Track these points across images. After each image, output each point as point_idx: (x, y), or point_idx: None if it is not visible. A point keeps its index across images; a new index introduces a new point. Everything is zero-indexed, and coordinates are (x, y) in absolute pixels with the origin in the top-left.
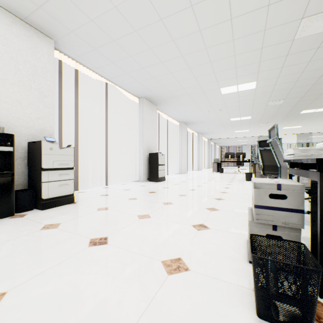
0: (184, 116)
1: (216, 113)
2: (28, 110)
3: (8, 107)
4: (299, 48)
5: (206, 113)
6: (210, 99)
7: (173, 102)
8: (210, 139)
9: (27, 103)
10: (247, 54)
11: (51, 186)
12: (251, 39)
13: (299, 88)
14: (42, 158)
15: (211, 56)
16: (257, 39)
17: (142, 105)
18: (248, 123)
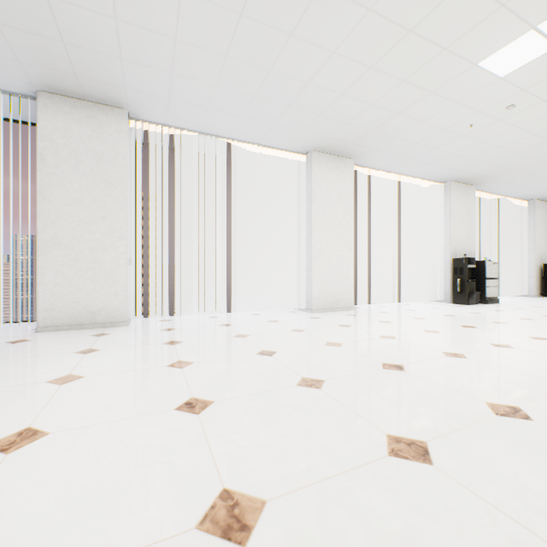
0: None
1: None
2: (465, 240)
3: (458, 240)
4: None
5: None
6: None
7: None
8: None
9: (464, 236)
10: None
11: (488, 290)
12: None
13: None
14: (485, 271)
15: None
16: None
17: (532, 209)
18: None
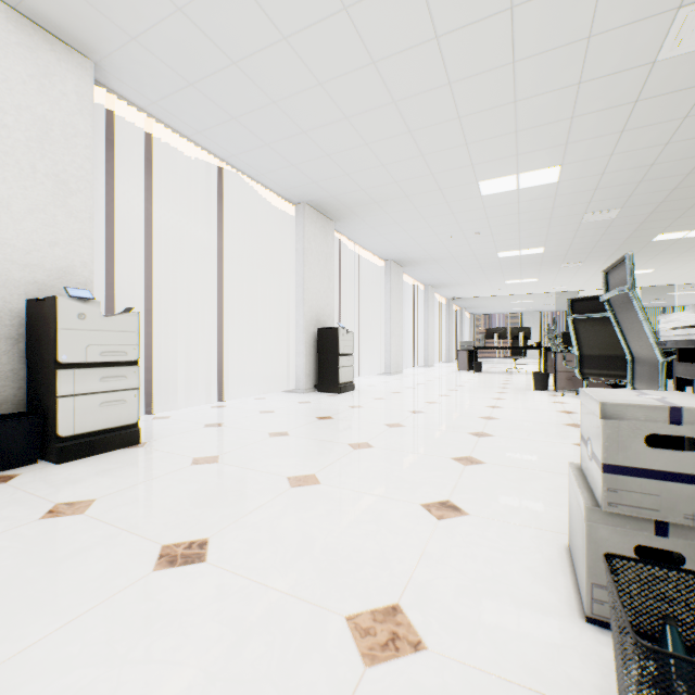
0: (397, 248)
1: (467, 240)
2: (28, 224)
3: None
4: (665, 83)
5: (445, 240)
6: (455, 207)
7: (372, 215)
8: (452, 298)
9: (25, 208)
10: (544, 99)
11: (81, 406)
12: (556, 60)
13: (656, 182)
14: (57, 338)
15: (460, 104)
16: (569, 61)
17: (302, 221)
18: (536, 264)
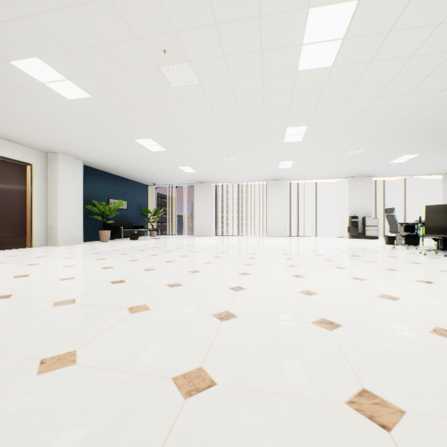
0: None
1: None
2: (362, 206)
3: (356, 206)
4: None
5: None
6: None
7: None
8: None
9: (362, 204)
10: None
11: (368, 232)
12: None
13: None
14: (365, 222)
15: None
16: None
17: (444, 180)
18: None
